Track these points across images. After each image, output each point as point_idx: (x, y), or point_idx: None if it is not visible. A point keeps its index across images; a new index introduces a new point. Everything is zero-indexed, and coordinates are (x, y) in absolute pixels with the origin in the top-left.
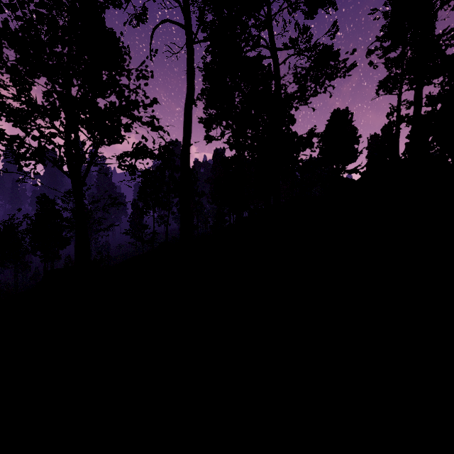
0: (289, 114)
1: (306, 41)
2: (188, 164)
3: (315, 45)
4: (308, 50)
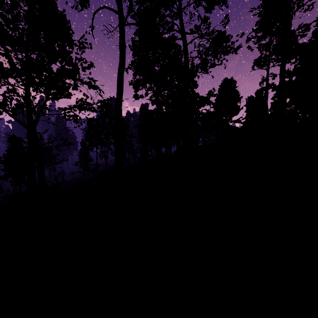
0: (193, 80)
1: (206, 28)
2: (120, 115)
3: (212, 31)
4: (207, 34)
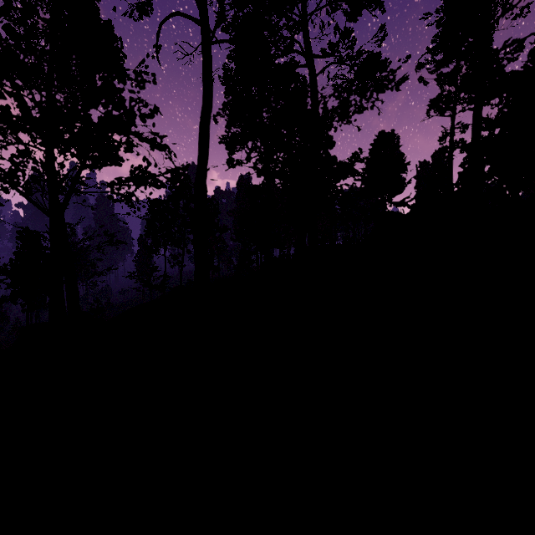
0: (327, 136)
1: (349, 47)
2: (204, 194)
3: (359, 53)
4: (350, 58)
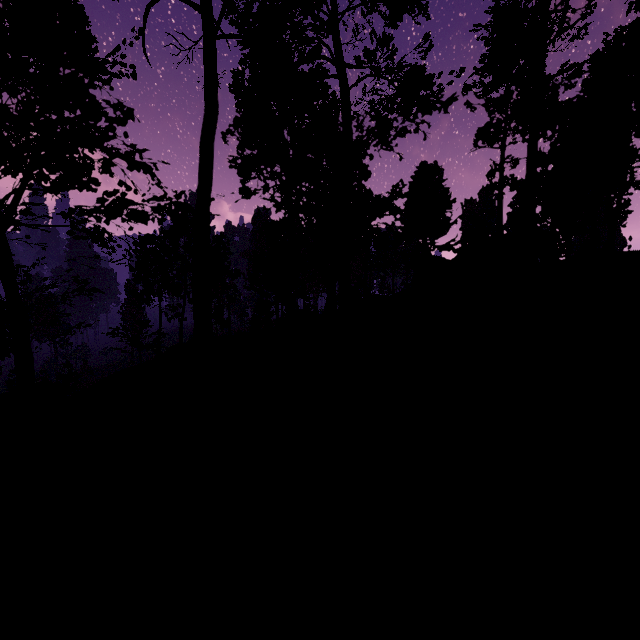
0: (361, 164)
1: (388, 57)
2: (206, 231)
3: (400, 65)
4: (390, 70)
